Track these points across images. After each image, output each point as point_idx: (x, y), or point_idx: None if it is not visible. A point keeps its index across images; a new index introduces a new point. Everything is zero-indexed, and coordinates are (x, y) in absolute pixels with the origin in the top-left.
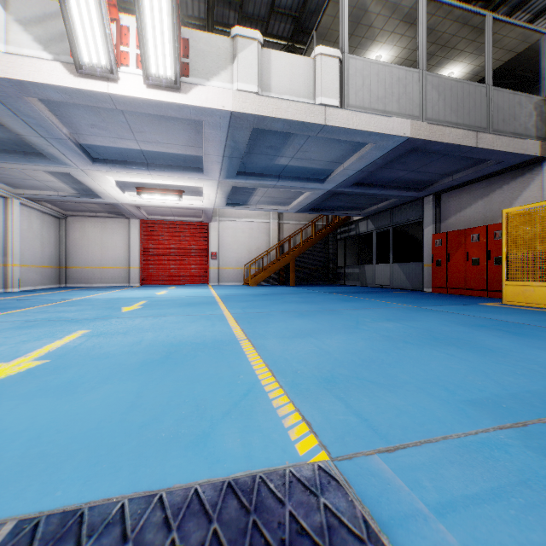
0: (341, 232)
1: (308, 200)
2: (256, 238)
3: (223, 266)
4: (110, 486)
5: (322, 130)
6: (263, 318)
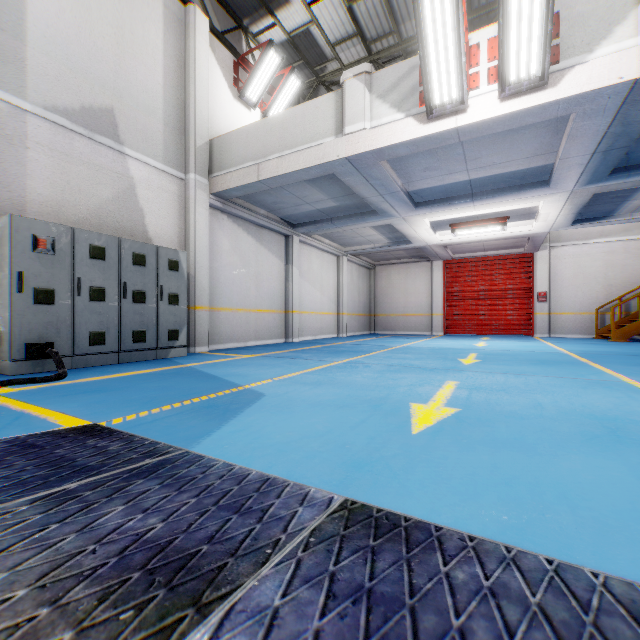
0: None
1: None
2: (619, 266)
3: (556, 311)
4: None
5: None
6: None
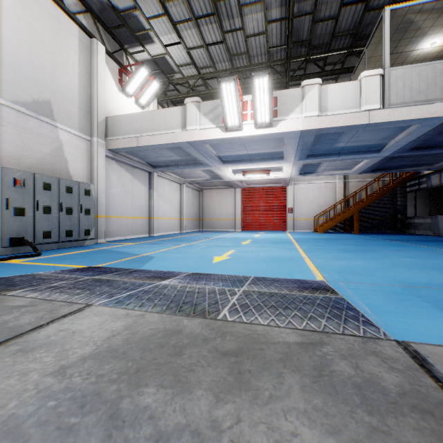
0: (410, 185)
1: (368, 165)
2: (324, 195)
3: (297, 218)
4: (268, 276)
5: (367, 126)
6: (320, 251)
